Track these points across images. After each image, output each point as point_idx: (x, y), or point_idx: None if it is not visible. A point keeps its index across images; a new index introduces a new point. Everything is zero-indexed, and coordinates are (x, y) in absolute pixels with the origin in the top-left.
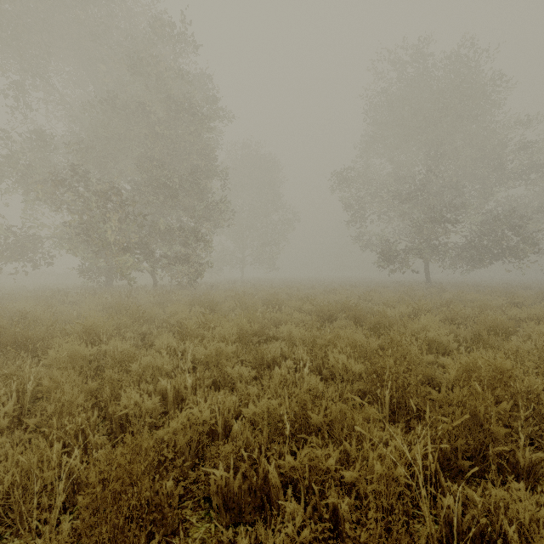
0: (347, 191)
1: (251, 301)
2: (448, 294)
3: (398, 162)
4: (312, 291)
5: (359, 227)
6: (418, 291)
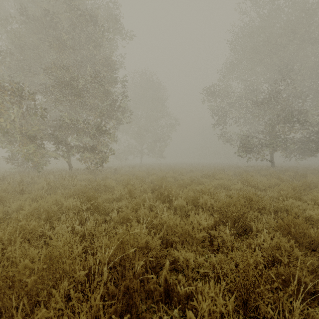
0: (214, 102)
1: (140, 188)
2: (315, 178)
3: (250, 81)
4: (193, 174)
5: (223, 127)
6: (281, 175)
